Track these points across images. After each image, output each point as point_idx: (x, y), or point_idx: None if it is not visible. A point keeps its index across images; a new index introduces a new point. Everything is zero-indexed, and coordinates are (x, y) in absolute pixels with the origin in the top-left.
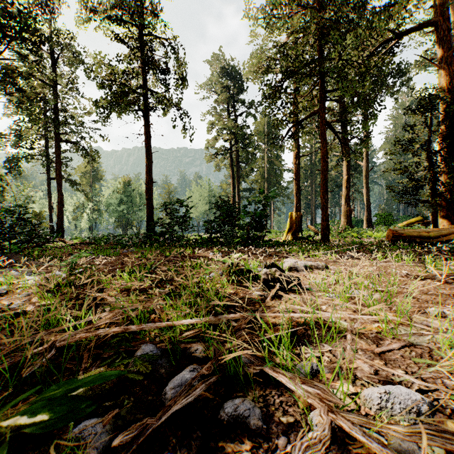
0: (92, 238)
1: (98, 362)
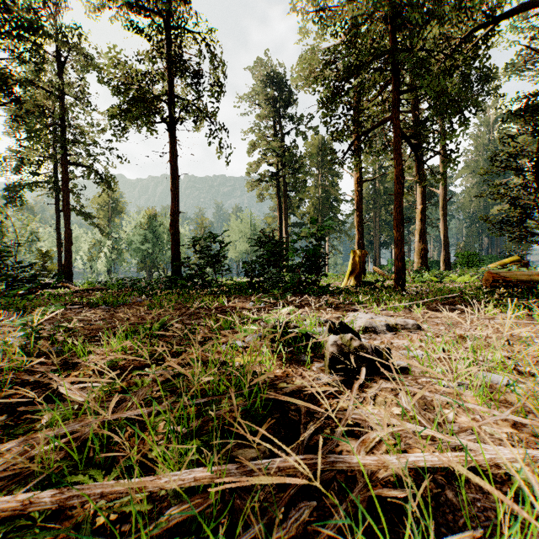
0: (104, 283)
1: None
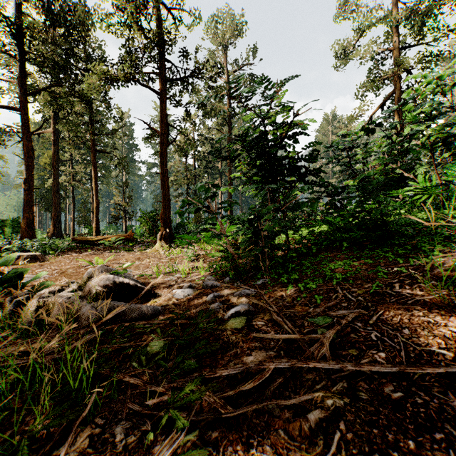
0: None
1: None
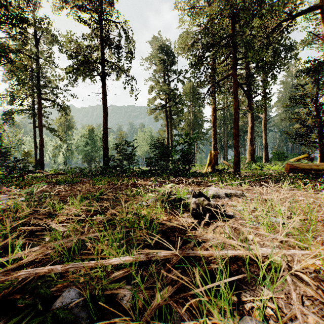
0: (63, 170)
1: (0, 323)
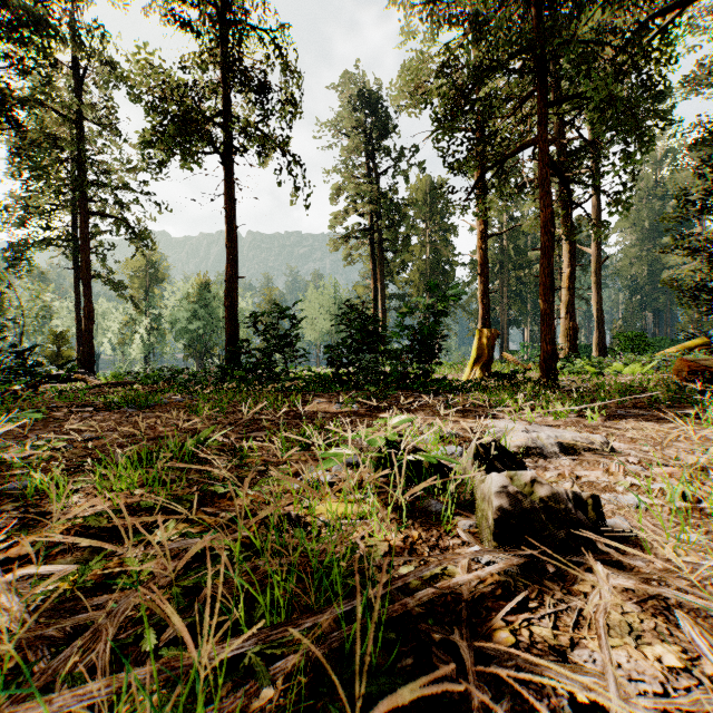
0: (134, 375)
1: None
